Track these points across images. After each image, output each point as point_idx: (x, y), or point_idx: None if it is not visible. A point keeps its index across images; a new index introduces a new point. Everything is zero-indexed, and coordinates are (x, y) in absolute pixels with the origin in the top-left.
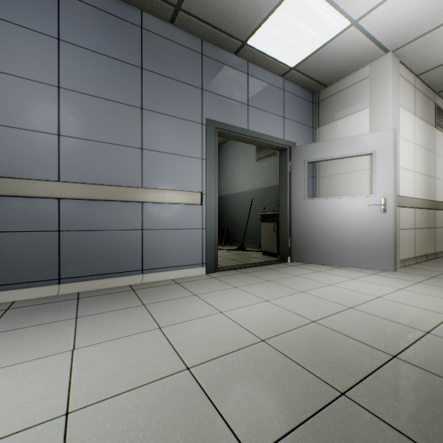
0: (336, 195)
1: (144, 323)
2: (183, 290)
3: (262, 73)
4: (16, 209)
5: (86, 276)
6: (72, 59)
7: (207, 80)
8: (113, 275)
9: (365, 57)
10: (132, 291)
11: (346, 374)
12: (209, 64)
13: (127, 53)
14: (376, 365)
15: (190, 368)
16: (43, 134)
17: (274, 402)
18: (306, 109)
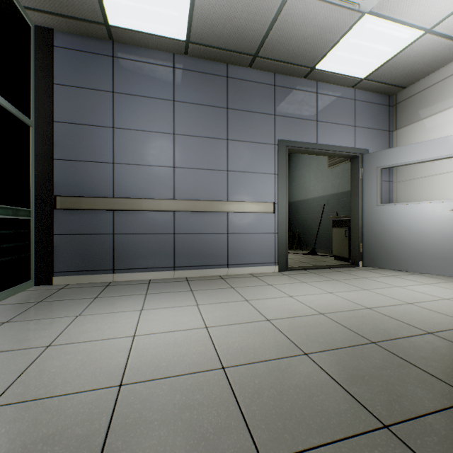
0: (416, 200)
1: (235, 297)
2: (259, 281)
3: (331, 89)
4: (151, 219)
5: (190, 266)
6: (181, 112)
7: (279, 107)
8: (207, 267)
9: (447, 55)
10: (222, 279)
11: (381, 335)
12: (280, 92)
13: (216, 99)
14: (409, 335)
15: (269, 320)
16: (165, 168)
17: (323, 339)
18: (381, 113)
